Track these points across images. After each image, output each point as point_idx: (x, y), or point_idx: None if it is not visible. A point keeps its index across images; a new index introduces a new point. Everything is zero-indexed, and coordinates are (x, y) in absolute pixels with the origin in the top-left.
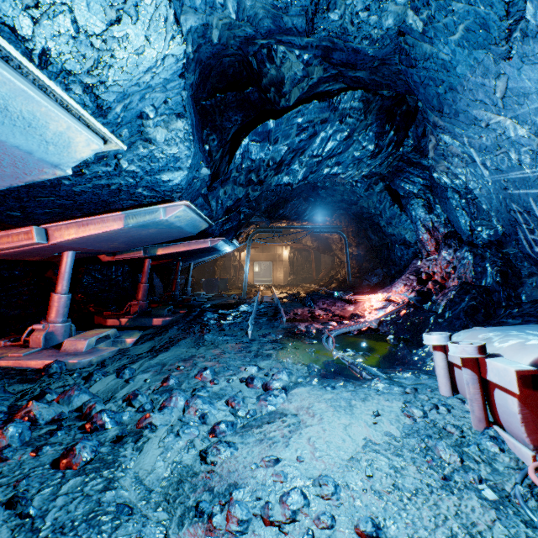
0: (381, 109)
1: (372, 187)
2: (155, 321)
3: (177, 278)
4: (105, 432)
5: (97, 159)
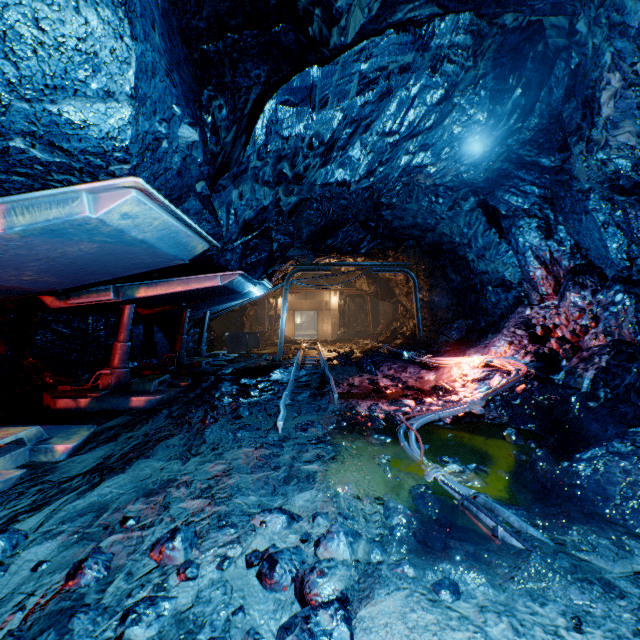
0: (501, 50)
1: (459, 203)
2: (135, 401)
3: (183, 333)
4: None
5: None
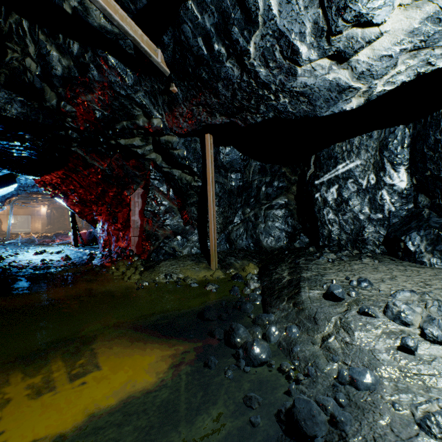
0: None
1: None
2: None
3: None
4: None
5: None
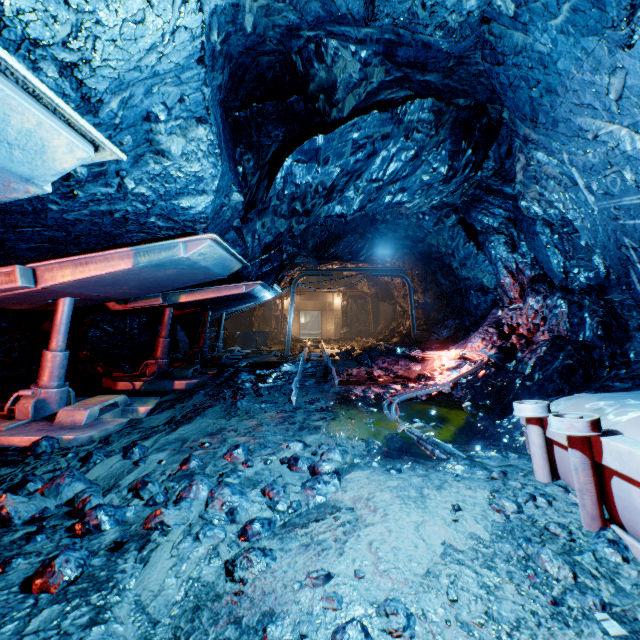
0: (456, 122)
1: (443, 220)
2: (178, 384)
3: (206, 331)
4: (101, 535)
5: (93, 176)
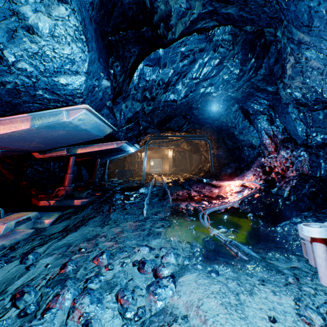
0: (245, 41)
1: (230, 107)
2: (76, 202)
3: (96, 170)
4: None
5: None
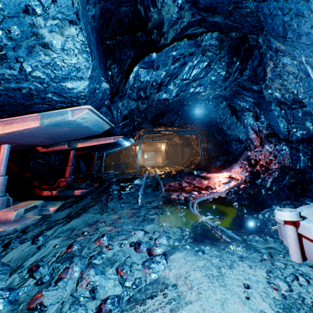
0: (230, 46)
1: (219, 104)
2: (76, 192)
3: (94, 163)
4: None
5: None
